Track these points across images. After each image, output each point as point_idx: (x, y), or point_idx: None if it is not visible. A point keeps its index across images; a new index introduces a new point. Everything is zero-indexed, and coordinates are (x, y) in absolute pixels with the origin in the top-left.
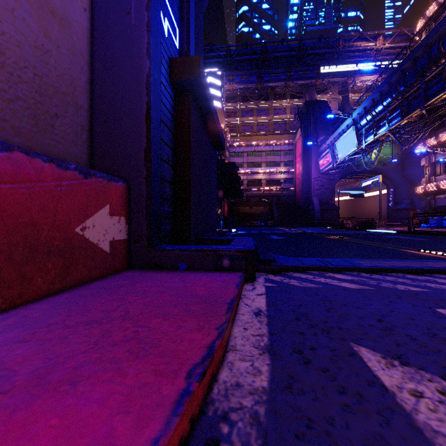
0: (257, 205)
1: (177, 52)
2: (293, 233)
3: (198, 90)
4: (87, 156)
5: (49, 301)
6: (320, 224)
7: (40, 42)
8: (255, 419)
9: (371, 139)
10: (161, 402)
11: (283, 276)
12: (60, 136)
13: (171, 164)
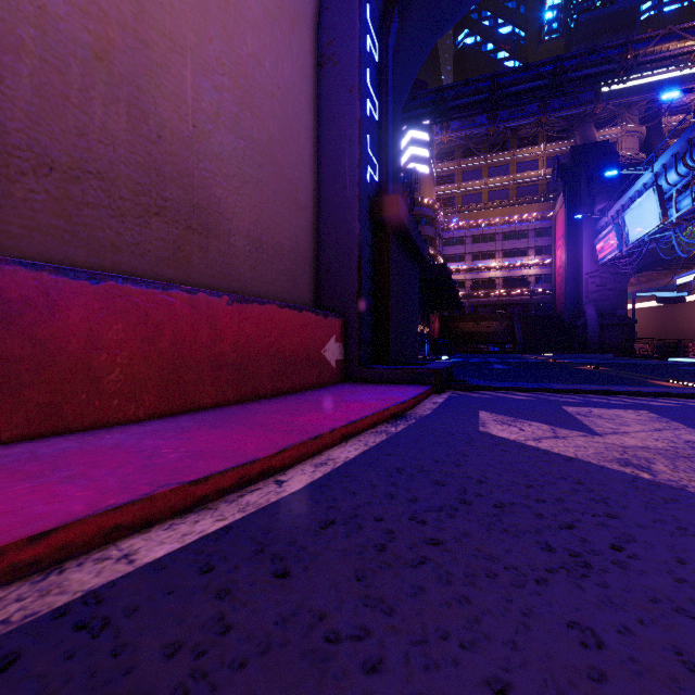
0: (487, 319)
1: (376, 186)
2: (533, 362)
3: (397, 222)
4: (315, 298)
5: (317, 390)
6: (598, 350)
7: (296, 231)
8: (420, 416)
9: (687, 205)
10: (388, 404)
11: (469, 392)
12: (303, 288)
13: (372, 293)
